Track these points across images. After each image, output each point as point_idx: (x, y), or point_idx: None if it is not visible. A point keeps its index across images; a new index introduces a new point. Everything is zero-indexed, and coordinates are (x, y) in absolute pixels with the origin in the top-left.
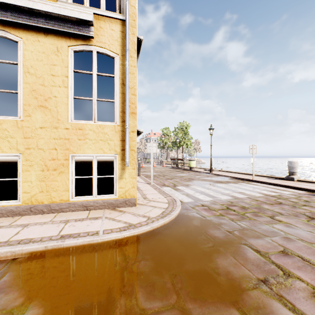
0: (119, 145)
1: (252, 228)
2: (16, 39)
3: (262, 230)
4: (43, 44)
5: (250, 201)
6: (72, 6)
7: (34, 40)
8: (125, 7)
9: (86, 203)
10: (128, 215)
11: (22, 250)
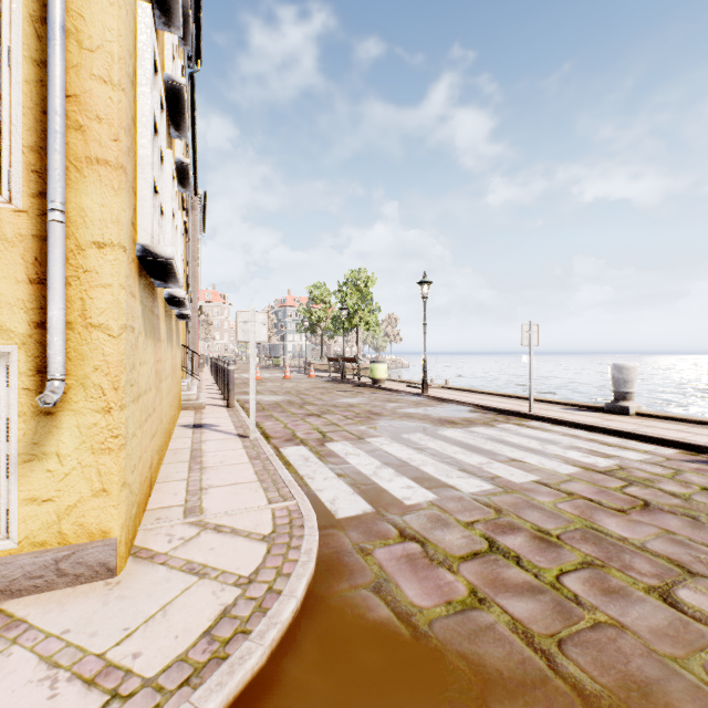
0: (23, 303)
1: None
2: None
3: None
4: None
5: (554, 500)
6: None
7: None
8: None
9: None
10: (12, 675)
11: None
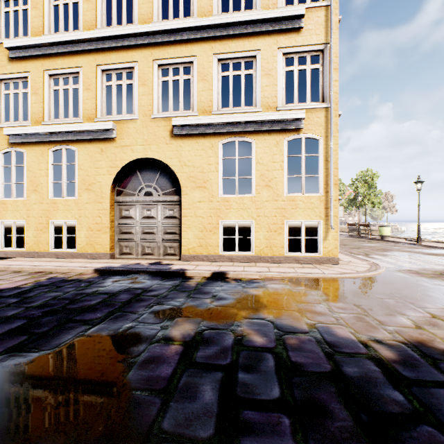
0: (323, 212)
1: None
2: (251, 141)
3: None
4: (267, 141)
5: None
6: (287, 108)
7: (262, 139)
8: (327, 95)
9: (297, 258)
10: (337, 268)
11: (285, 275)
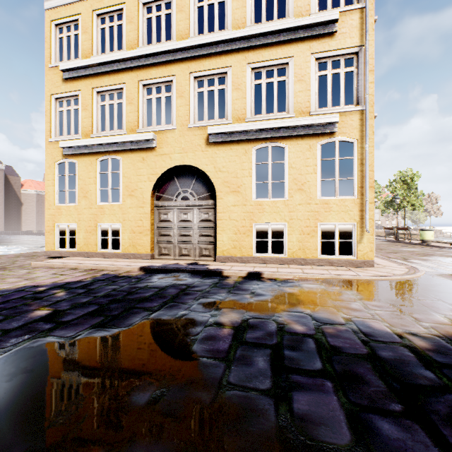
0: (358, 215)
1: None
2: (284, 146)
3: None
4: (300, 145)
5: None
6: (320, 112)
7: (295, 144)
8: (362, 97)
9: (331, 260)
10: (372, 271)
11: (319, 276)
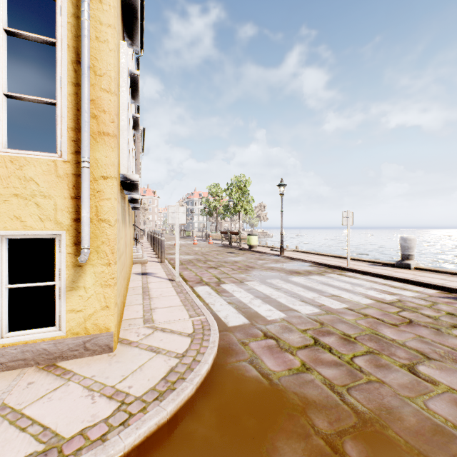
0: (68, 209)
1: (383, 420)
2: None
3: (408, 425)
4: None
5: (355, 319)
6: None
7: None
8: None
9: None
10: (72, 393)
11: None
